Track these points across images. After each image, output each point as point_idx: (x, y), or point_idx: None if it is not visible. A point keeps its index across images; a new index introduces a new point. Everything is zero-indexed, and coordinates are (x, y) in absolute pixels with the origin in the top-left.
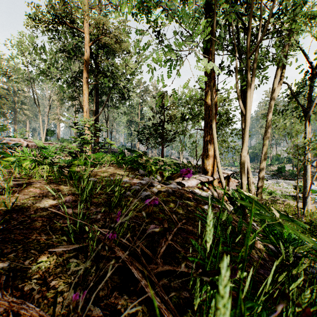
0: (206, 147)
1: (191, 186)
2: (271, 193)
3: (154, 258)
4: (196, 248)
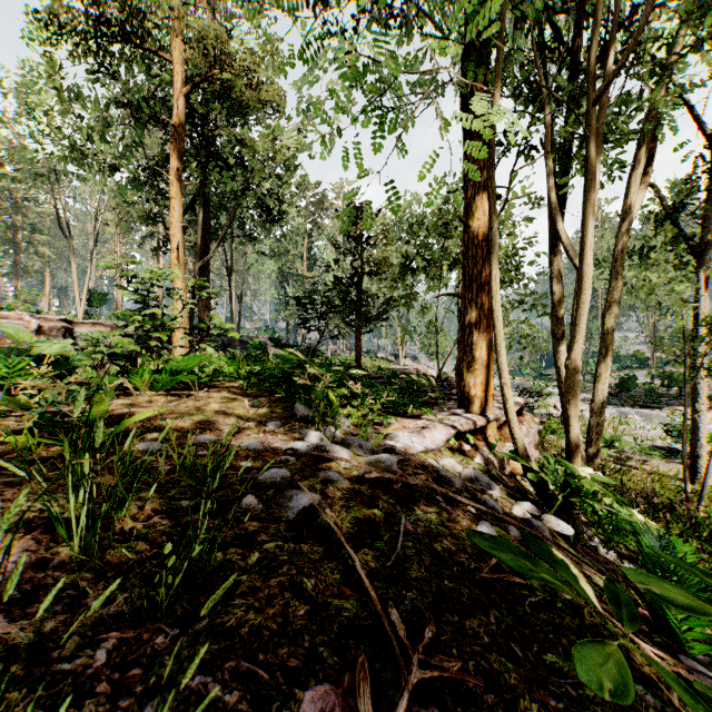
0: (468, 341)
1: (433, 448)
2: (611, 442)
3: None
4: None
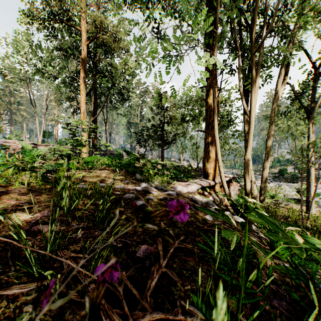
0: (207, 150)
1: (191, 192)
2: (273, 196)
3: (140, 300)
4: (196, 277)
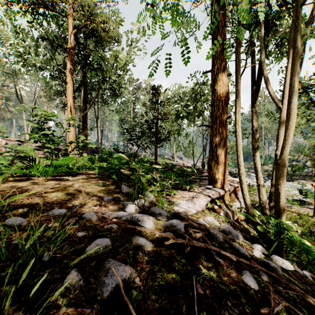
0: (214, 150)
1: (200, 210)
2: None
3: None
4: None
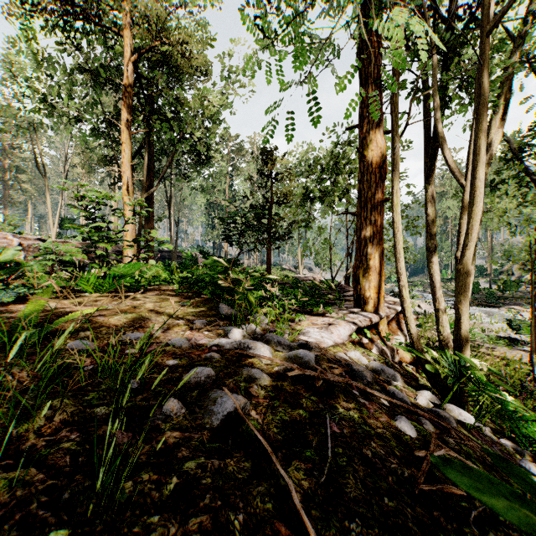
0: (363, 252)
1: (340, 342)
2: None
3: None
4: None
